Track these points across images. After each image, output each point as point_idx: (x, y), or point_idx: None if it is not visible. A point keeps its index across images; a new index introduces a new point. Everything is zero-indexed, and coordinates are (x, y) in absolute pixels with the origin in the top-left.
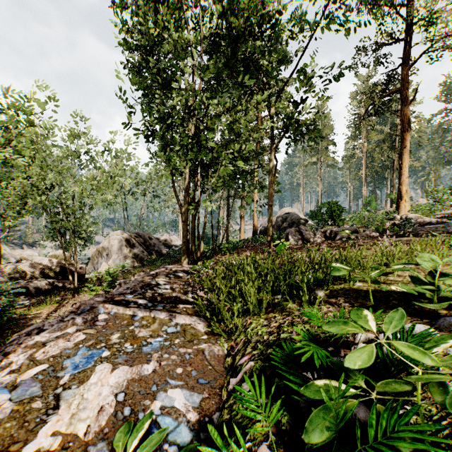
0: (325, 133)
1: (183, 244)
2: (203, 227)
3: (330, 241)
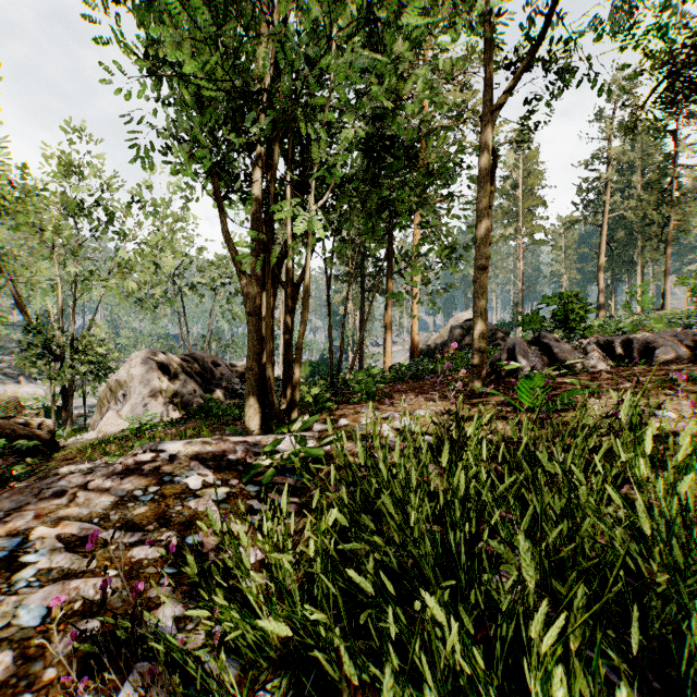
0: (529, 186)
1: (248, 372)
2: (300, 328)
3: (639, 367)
